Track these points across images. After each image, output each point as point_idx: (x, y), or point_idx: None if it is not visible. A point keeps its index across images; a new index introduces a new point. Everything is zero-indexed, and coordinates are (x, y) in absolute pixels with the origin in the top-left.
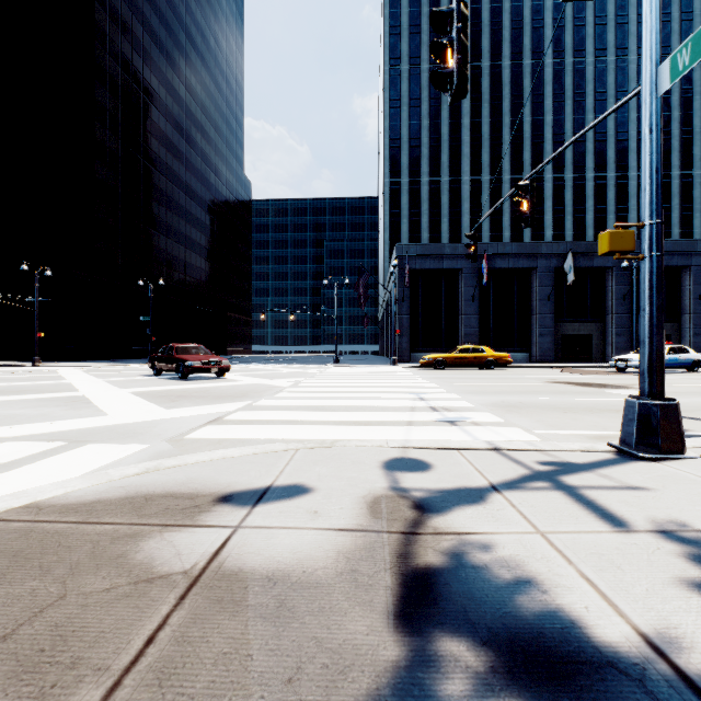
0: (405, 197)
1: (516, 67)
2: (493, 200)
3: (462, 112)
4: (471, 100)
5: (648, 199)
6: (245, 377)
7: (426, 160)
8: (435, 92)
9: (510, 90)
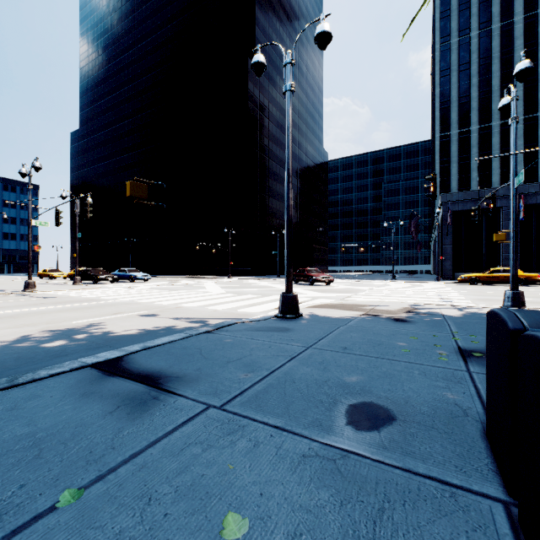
0: (454, 146)
1: None
2: None
3: (515, 61)
4: (525, 47)
5: (511, 223)
6: (341, 285)
7: (475, 111)
8: (484, 52)
9: None
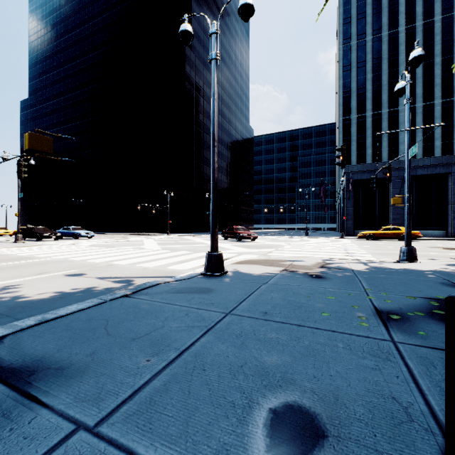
0: (354, 128)
1: (446, 19)
2: (425, 120)
3: (399, 62)
4: (406, 52)
5: (406, 189)
6: (264, 241)
7: (370, 101)
8: (377, 54)
9: (441, 37)
